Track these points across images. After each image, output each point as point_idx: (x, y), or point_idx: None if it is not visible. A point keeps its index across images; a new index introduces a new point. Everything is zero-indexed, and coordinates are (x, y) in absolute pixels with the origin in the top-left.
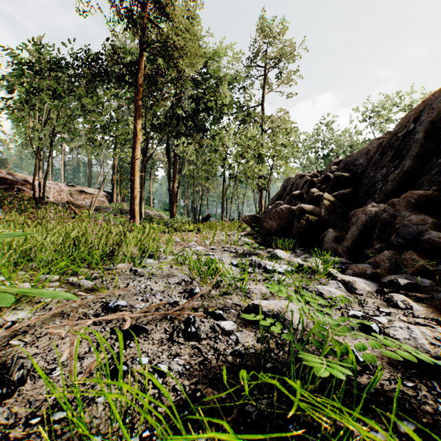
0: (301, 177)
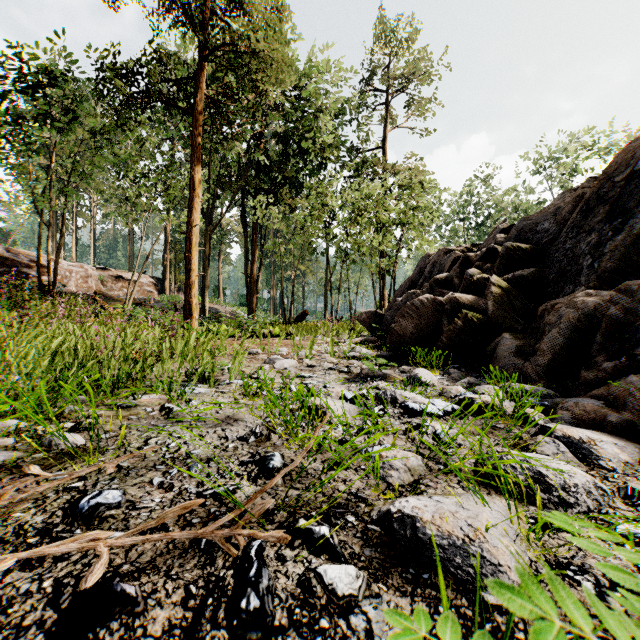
0: (447, 253)
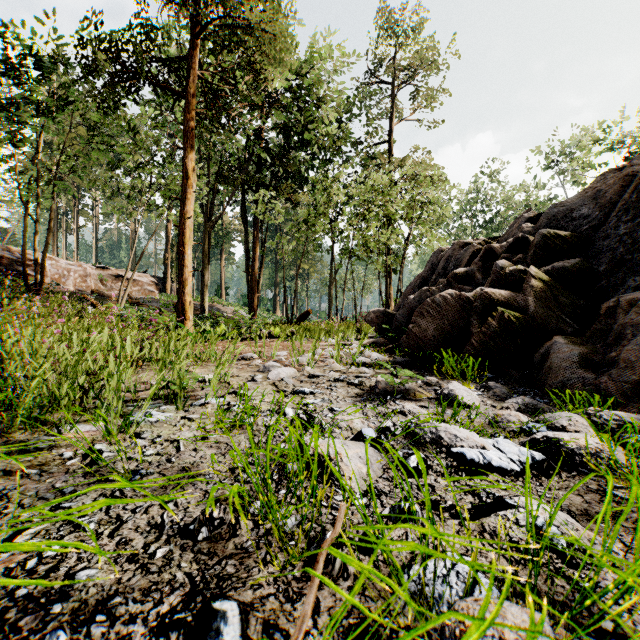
0: (463, 246)
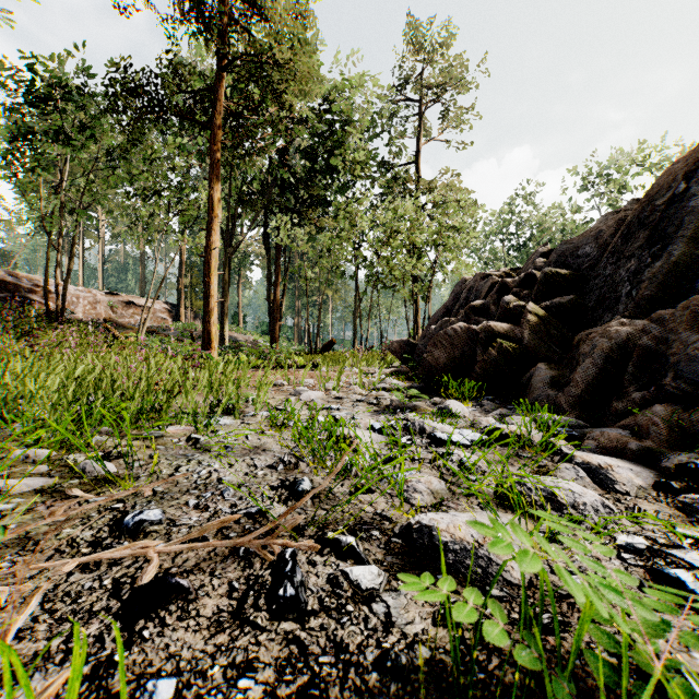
0: (484, 278)
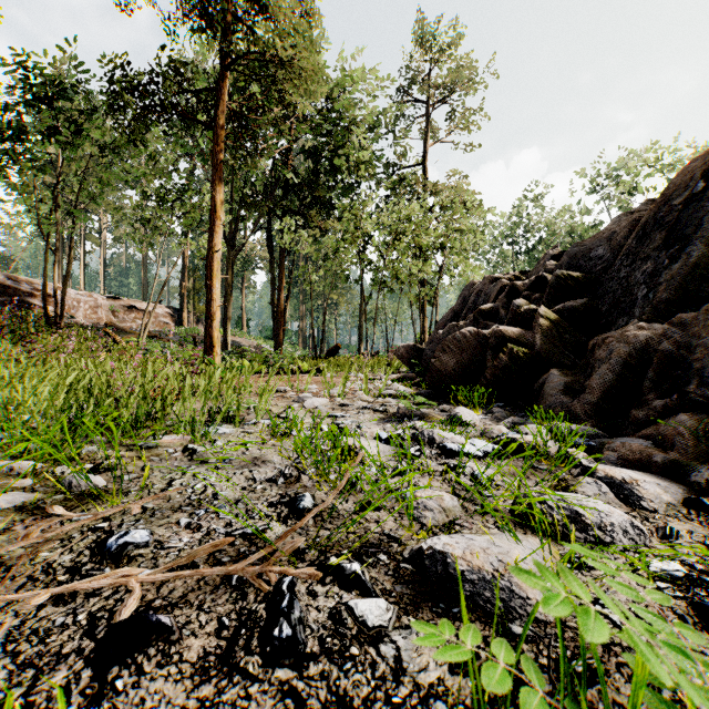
0: (493, 281)
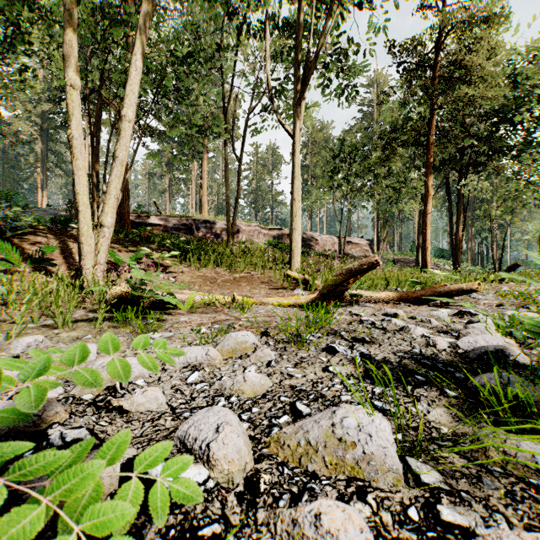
0: None
